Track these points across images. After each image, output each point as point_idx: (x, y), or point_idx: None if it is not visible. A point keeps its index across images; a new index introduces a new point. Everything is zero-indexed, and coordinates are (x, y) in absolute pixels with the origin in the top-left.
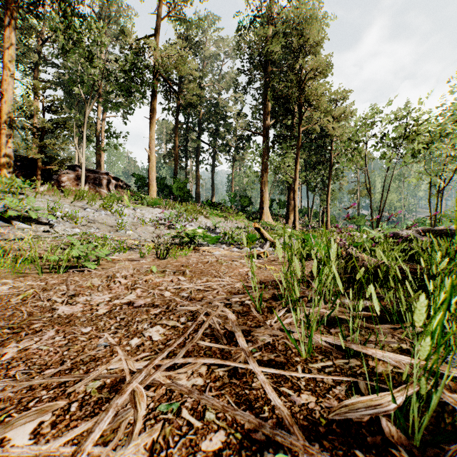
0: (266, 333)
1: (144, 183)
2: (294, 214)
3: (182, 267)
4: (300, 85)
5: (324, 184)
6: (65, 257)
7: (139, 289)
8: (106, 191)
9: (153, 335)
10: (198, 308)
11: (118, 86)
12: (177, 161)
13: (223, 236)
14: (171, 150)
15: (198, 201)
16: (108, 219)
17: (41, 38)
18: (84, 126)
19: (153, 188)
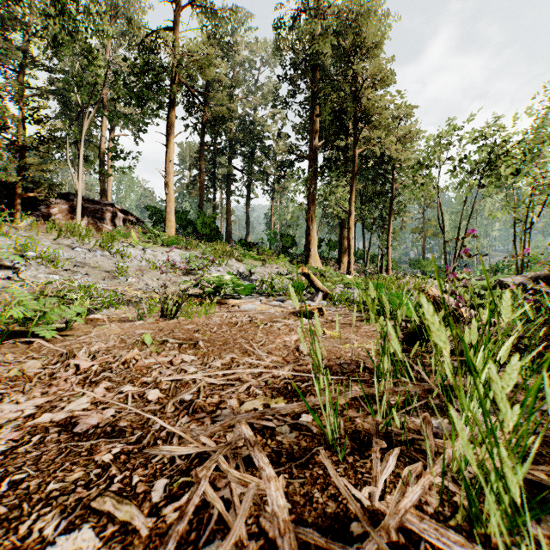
0: None
1: (161, 218)
2: (349, 257)
3: (196, 333)
4: (356, 95)
5: (383, 221)
6: None
7: (104, 384)
8: (111, 226)
9: None
10: (201, 450)
11: (125, 92)
12: (203, 190)
13: (260, 285)
14: (195, 177)
15: (229, 240)
16: (105, 262)
17: (28, 33)
18: (80, 142)
19: (171, 223)
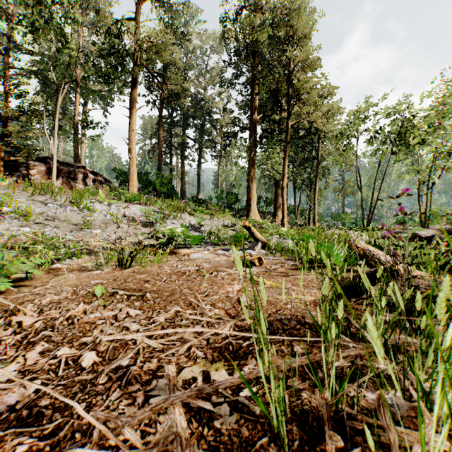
0: None
1: (126, 178)
2: (282, 211)
3: (146, 283)
4: (289, 77)
5: (311, 182)
6: None
7: (41, 345)
8: (82, 185)
9: None
10: None
11: (94, 71)
12: (161, 155)
13: (208, 235)
14: (155, 145)
15: (183, 197)
16: (74, 216)
17: (12, 21)
18: (55, 113)
19: (134, 183)
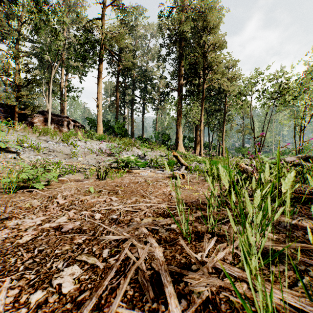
0: (202, 280)
1: (94, 124)
2: (200, 146)
3: (116, 187)
4: (204, 55)
5: (220, 125)
6: (15, 180)
7: (73, 210)
8: (67, 129)
9: (65, 282)
10: (124, 237)
11: (75, 54)
12: (118, 108)
13: (150, 162)
14: (113, 101)
15: (132, 137)
16: (65, 149)
17: (21, 21)
18: (50, 82)
19: (100, 127)
